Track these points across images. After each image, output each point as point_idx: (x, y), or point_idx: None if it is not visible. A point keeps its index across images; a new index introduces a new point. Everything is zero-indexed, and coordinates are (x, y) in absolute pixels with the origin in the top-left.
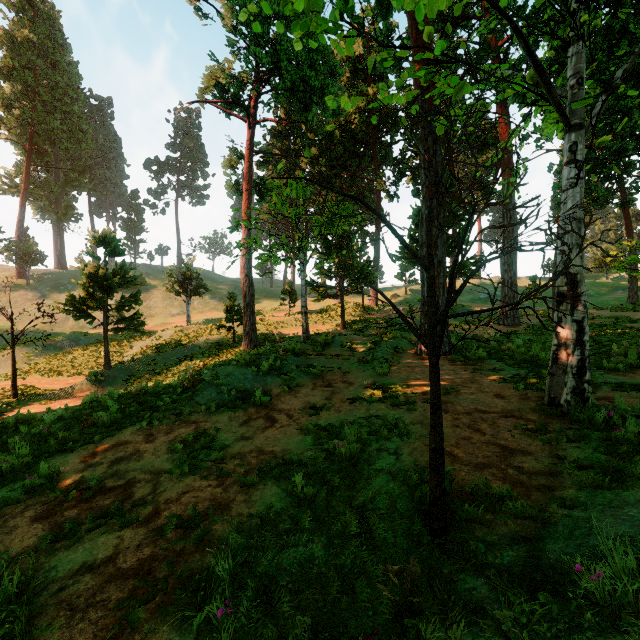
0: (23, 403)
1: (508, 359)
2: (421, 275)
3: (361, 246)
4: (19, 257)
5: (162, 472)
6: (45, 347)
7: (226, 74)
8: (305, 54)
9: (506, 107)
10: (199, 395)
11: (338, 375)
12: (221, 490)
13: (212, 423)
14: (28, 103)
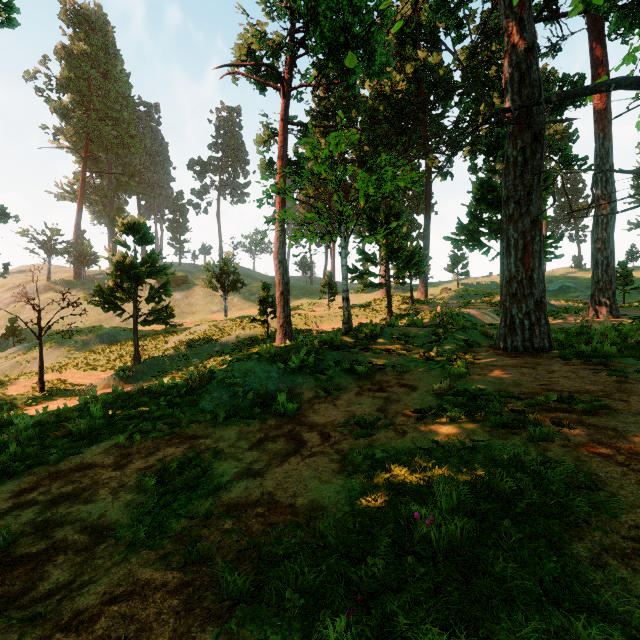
0: (49, 398)
1: None
2: (505, 242)
3: (409, 231)
4: (76, 258)
5: (106, 533)
6: (86, 341)
7: (256, 30)
8: None
9: (602, 40)
10: (206, 398)
11: (392, 375)
12: (180, 603)
13: (213, 441)
14: (84, 113)
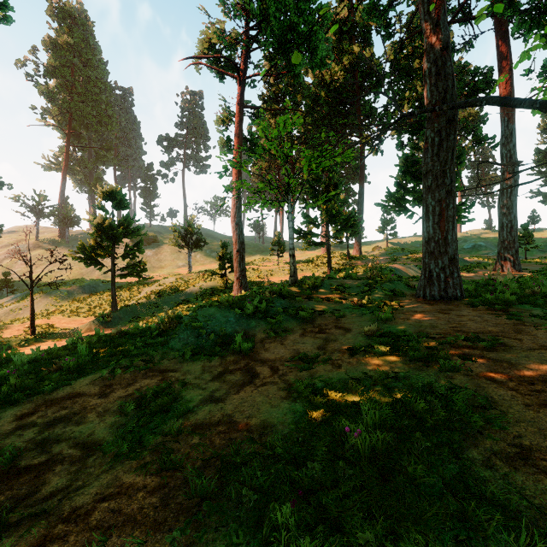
0: (39, 340)
1: (546, 304)
2: (425, 208)
3: (346, 198)
4: (61, 220)
5: (95, 448)
6: (70, 292)
7: (216, 28)
8: (293, 2)
9: (507, 39)
10: (175, 339)
11: (330, 320)
12: (158, 500)
13: (182, 374)
14: (68, 95)
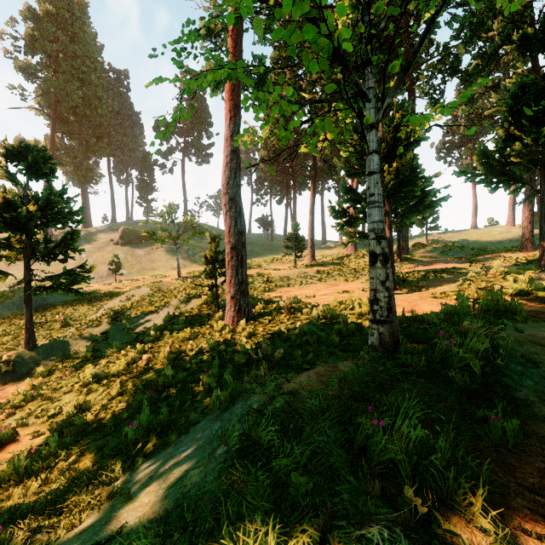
0: None
1: None
2: None
3: None
4: None
5: None
6: (6, 306)
7: None
8: None
9: None
10: None
11: None
12: None
13: None
14: (52, 75)
